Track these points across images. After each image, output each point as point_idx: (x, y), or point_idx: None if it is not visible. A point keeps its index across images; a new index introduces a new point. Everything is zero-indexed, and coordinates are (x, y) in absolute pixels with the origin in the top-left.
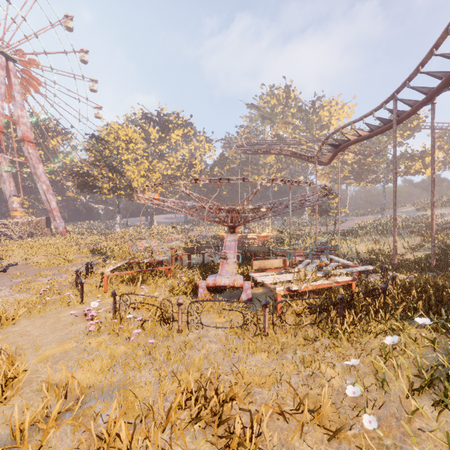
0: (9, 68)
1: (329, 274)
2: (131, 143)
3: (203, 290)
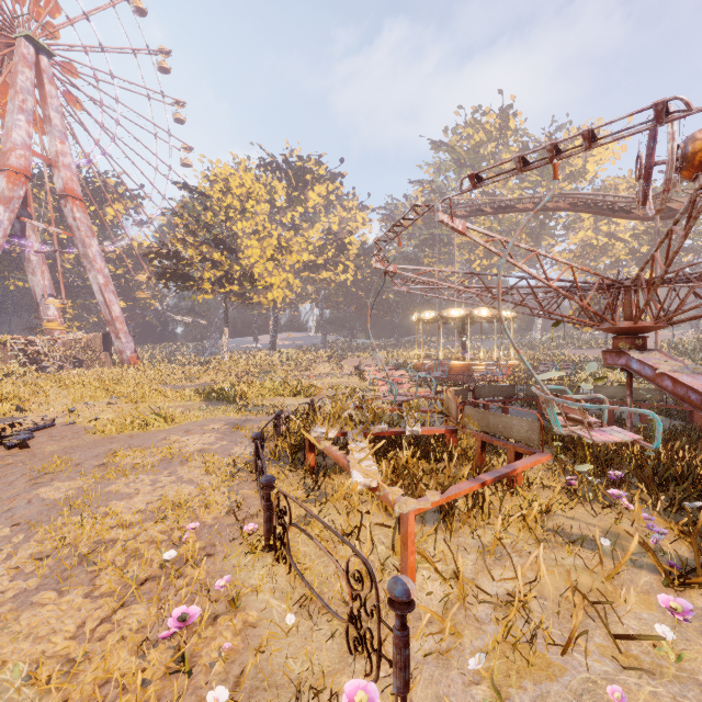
0: (41, 67)
1: None
2: (250, 200)
3: None
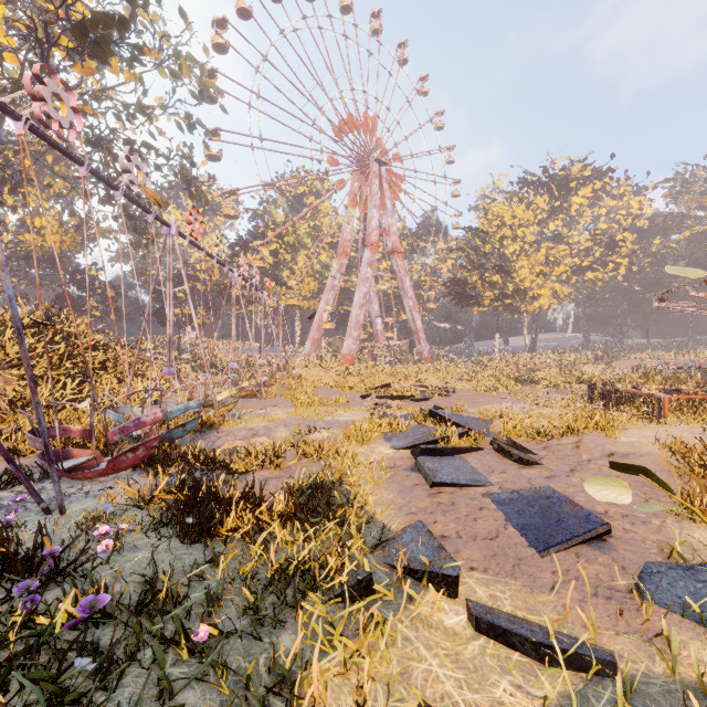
0: (381, 175)
1: None
2: (520, 228)
3: None
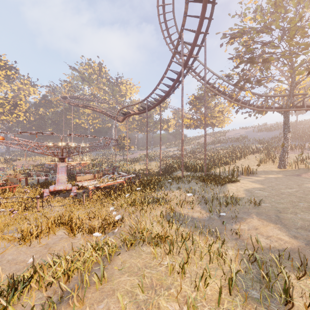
0: None
1: (114, 179)
2: None
3: (47, 193)
